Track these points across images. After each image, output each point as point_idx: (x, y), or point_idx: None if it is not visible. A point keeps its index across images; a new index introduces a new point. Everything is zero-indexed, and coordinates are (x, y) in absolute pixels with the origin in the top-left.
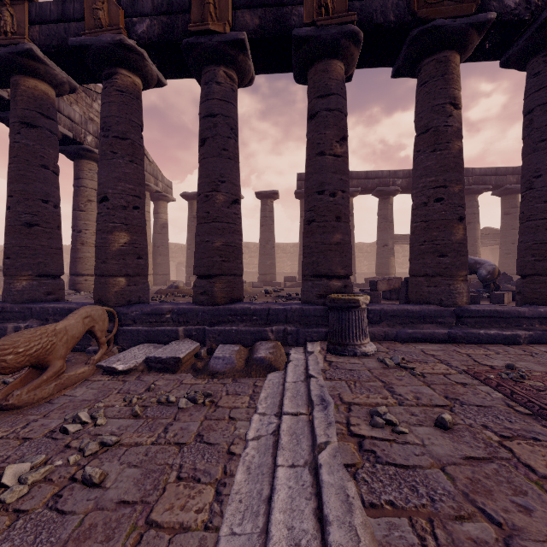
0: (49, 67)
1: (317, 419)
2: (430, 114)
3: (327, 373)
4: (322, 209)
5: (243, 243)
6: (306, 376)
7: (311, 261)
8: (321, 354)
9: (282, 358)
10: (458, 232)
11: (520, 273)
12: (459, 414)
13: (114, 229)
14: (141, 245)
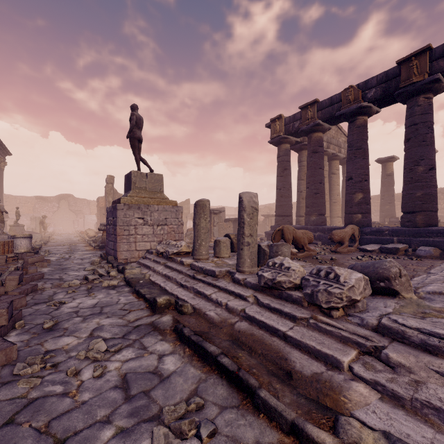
0: (323, 125)
1: None
2: None
3: None
4: None
5: None
6: None
7: None
8: None
9: None
10: None
11: None
12: None
13: (356, 192)
14: (368, 198)
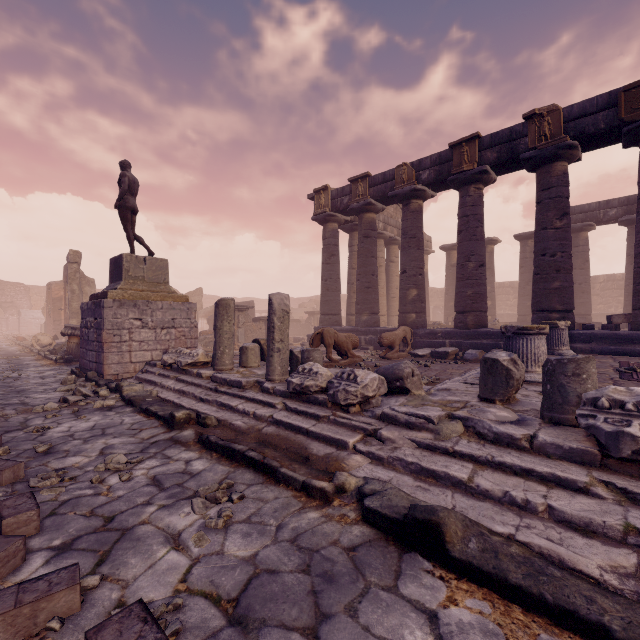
0: (376, 205)
1: None
2: None
3: None
4: (544, 266)
5: (506, 283)
6: None
7: (536, 301)
8: None
9: None
10: None
11: None
12: None
13: (410, 288)
14: (423, 296)
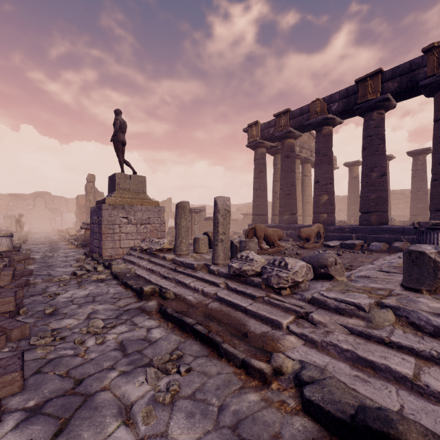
0: (294, 133)
1: None
2: None
3: None
4: None
5: (397, 190)
6: None
7: (434, 203)
8: None
9: None
10: None
11: None
12: None
13: (322, 194)
14: (332, 200)
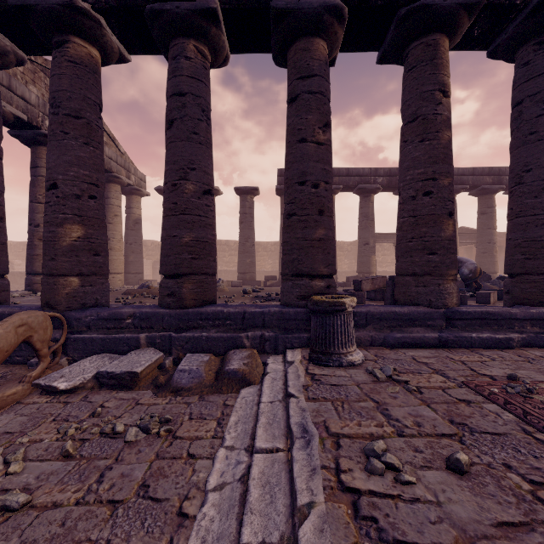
0: None
1: (297, 462)
2: (418, 102)
3: (310, 390)
4: (304, 202)
5: (223, 241)
6: (285, 394)
7: (291, 259)
8: (303, 364)
9: (258, 369)
10: (448, 228)
11: (509, 271)
12: (472, 448)
13: (65, 221)
14: (99, 240)
